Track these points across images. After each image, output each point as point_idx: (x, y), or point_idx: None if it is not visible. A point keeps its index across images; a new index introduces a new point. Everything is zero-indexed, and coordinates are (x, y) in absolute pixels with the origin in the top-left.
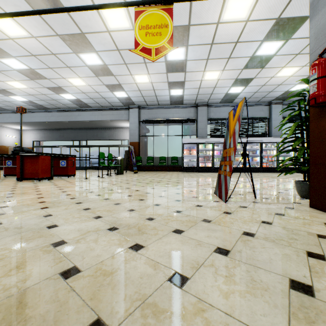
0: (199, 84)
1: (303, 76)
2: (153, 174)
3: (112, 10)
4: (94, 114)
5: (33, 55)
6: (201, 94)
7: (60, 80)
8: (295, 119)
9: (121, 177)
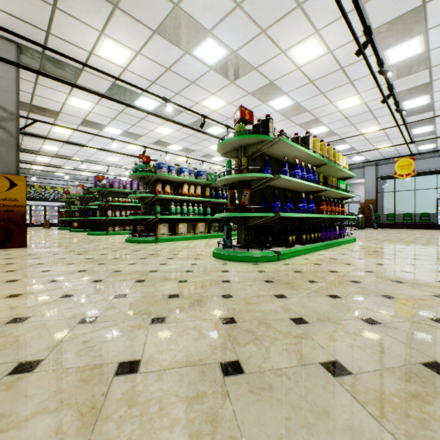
0: None
1: None
2: (396, 230)
3: (368, 128)
4: None
5: None
6: None
7: None
8: None
9: (365, 230)
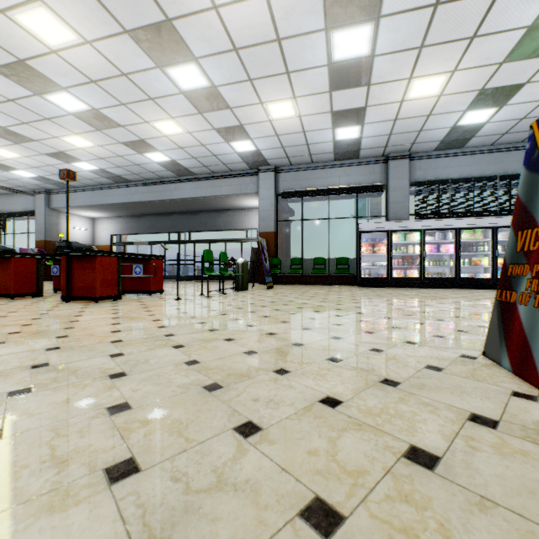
0: (397, 111)
1: None
2: (303, 292)
3: None
4: (200, 187)
5: (92, 81)
6: (397, 134)
7: (142, 127)
8: None
9: (242, 295)
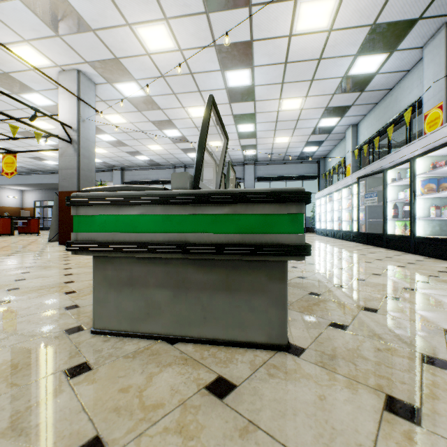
0: (155, 152)
1: (235, 145)
2: None
3: (37, 122)
4: None
5: (3, 141)
6: (168, 159)
7: (35, 153)
8: (267, 179)
9: None
